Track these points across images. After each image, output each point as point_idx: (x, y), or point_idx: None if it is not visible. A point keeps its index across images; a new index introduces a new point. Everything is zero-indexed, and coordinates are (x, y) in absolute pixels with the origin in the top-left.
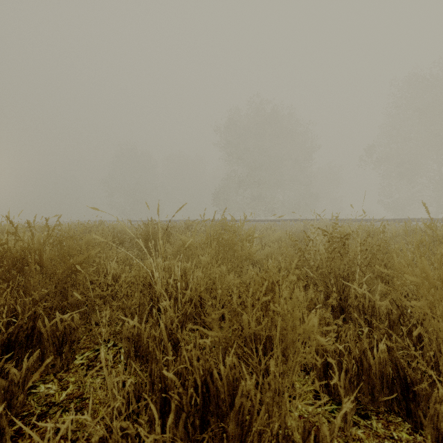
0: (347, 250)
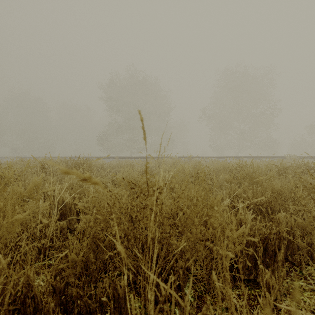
0: (162, 207)
